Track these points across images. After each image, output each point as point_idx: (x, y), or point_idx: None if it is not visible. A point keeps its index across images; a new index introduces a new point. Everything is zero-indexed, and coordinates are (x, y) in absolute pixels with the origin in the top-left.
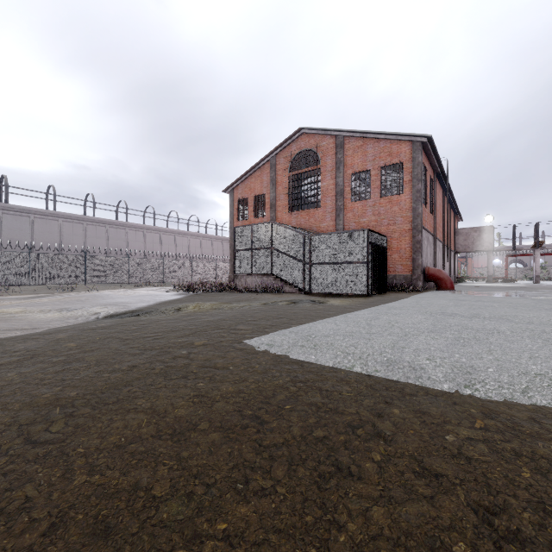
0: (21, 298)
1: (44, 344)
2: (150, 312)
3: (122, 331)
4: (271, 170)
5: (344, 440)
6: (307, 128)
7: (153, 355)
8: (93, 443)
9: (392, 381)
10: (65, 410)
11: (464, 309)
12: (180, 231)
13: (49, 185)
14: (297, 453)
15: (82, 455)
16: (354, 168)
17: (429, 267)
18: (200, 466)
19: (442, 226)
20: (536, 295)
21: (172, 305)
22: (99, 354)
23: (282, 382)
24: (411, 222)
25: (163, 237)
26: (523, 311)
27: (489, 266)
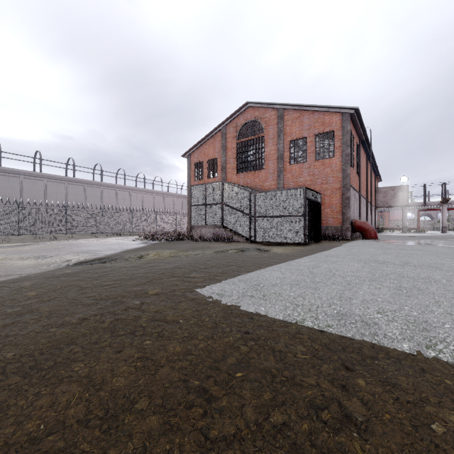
0: (8, 246)
1: (6, 293)
2: (115, 259)
3: (84, 279)
4: (222, 138)
5: (308, 430)
6: (252, 102)
7: (106, 306)
8: (4, 434)
9: (347, 338)
10: None
11: (393, 257)
12: (146, 190)
13: (36, 151)
14: (252, 453)
15: None
16: (293, 136)
17: (356, 220)
18: None
19: (365, 185)
20: (449, 244)
21: (135, 253)
22: (54, 305)
23: (232, 340)
24: (341, 182)
25: (132, 195)
26: (447, 259)
27: (404, 218)
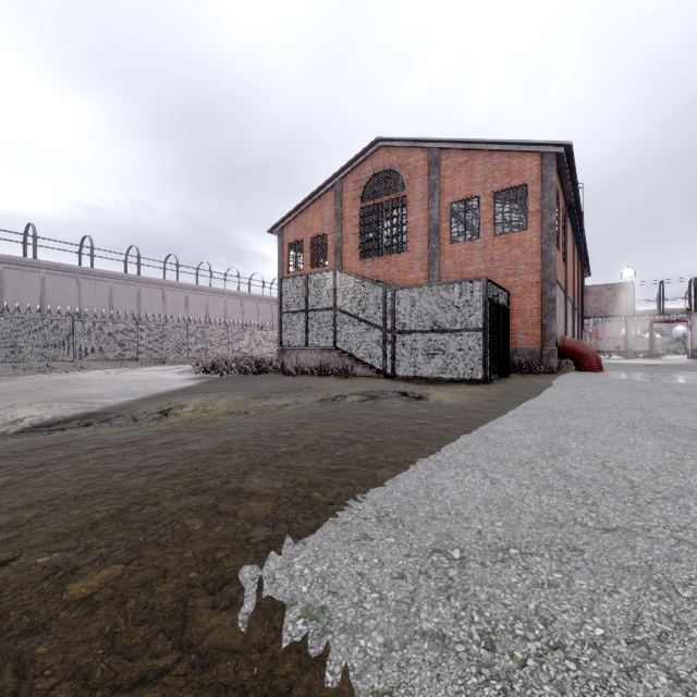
0: None
1: None
2: (113, 419)
3: None
4: (335, 200)
5: None
6: (387, 138)
7: None
8: None
9: None
10: None
11: (691, 415)
12: (214, 289)
13: (28, 224)
14: None
15: None
16: (455, 195)
17: (566, 338)
18: None
19: (571, 281)
20: None
21: (165, 402)
22: None
23: None
24: (541, 272)
25: (190, 297)
26: None
27: (628, 335)
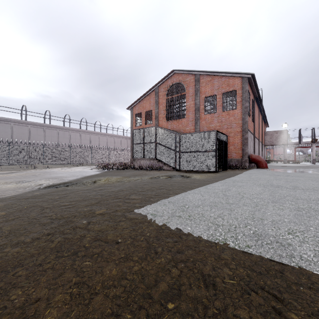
0: None
1: None
2: (75, 184)
3: (47, 200)
4: (155, 95)
5: None
6: (177, 69)
7: (58, 225)
8: None
9: (267, 260)
10: None
11: (283, 182)
12: (102, 133)
13: (23, 105)
14: None
15: None
16: (206, 94)
17: (252, 154)
18: None
19: (258, 129)
20: None
21: (91, 179)
22: (16, 224)
23: (164, 262)
24: (241, 127)
25: (91, 136)
26: None
27: (285, 153)
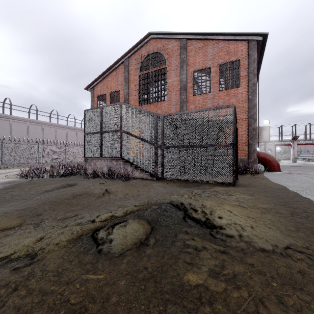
0: None
1: None
2: None
3: None
4: (124, 70)
5: None
6: (155, 32)
7: None
8: None
9: None
10: None
11: None
12: (59, 125)
13: None
14: None
15: None
16: (196, 66)
17: (259, 152)
18: None
19: None
20: None
21: None
22: None
23: None
24: (248, 112)
25: (45, 128)
26: None
27: (266, 151)
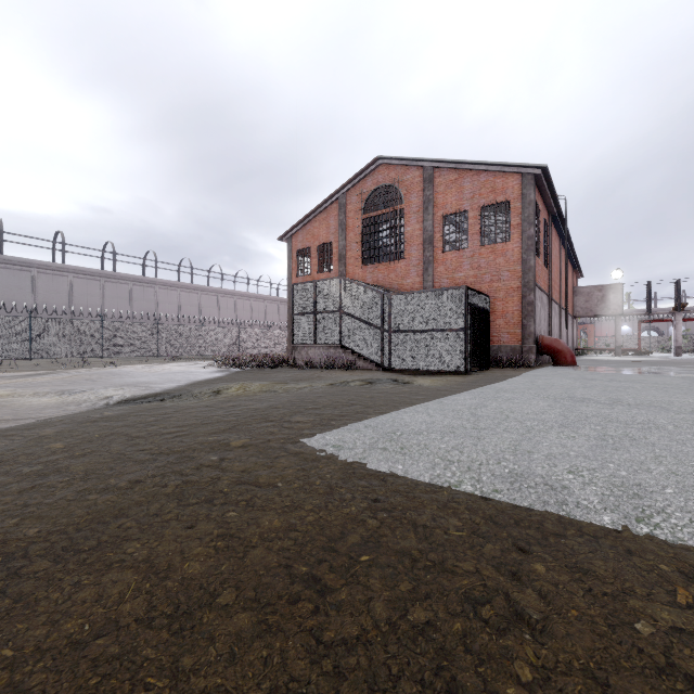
0: (15, 377)
1: (19, 445)
2: (179, 396)
3: (134, 424)
4: (340, 211)
5: (462, 631)
6: (386, 157)
7: (168, 463)
8: (33, 637)
9: (522, 509)
10: (11, 565)
11: (597, 392)
12: (225, 290)
13: (57, 232)
14: (382, 661)
15: (6, 666)
16: (447, 209)
17: (544, 336)
18: (210, 692)
19: (558, 283)
20: (684, 372)
21: (209, 386)
22: (92, 462)
23: (355, 511)
24: (521, 278)
25: (203, 298)
26: (678, 395)
27: (617, 334)
